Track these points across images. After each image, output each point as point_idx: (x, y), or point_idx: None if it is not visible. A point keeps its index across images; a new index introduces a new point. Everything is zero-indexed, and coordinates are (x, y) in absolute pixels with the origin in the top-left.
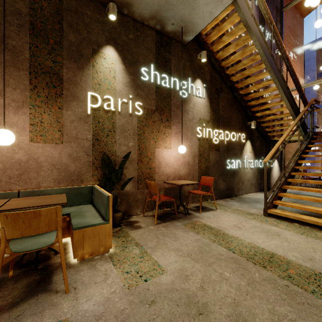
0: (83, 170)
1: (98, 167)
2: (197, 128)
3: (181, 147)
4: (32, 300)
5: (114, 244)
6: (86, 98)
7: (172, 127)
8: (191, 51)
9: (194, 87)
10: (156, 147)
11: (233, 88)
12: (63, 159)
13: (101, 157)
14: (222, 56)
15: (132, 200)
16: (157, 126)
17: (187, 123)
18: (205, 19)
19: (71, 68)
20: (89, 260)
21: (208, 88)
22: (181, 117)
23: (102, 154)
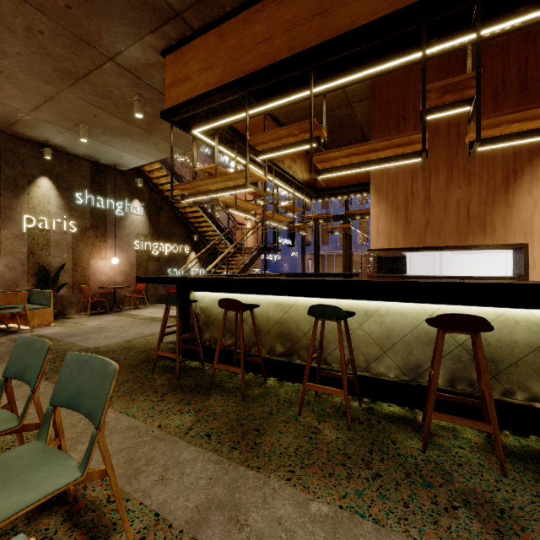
0: (19, 277)
1: (33, 275)
2: (135, 242)
3: (114, 259)
4: (13, 334)
5: (54, 323)
6: (22, 220)
7: (108, 241)
8: (128, 176)
9: (132, 206)
10: (91, 259)
11: (173, 207)
12: (0, 269)
13: (38, 267)
14: (159, 182)
15: (67, 302)
16: (92, 240)
17: (124, 237)
18: (134, 164)
19: (7, 196)
20: (39, 327)
21: (147, 206)
22: (115, 235)
23: (39, 265)
